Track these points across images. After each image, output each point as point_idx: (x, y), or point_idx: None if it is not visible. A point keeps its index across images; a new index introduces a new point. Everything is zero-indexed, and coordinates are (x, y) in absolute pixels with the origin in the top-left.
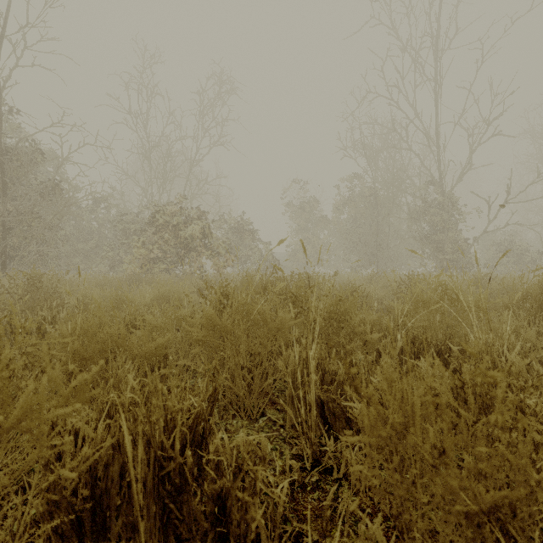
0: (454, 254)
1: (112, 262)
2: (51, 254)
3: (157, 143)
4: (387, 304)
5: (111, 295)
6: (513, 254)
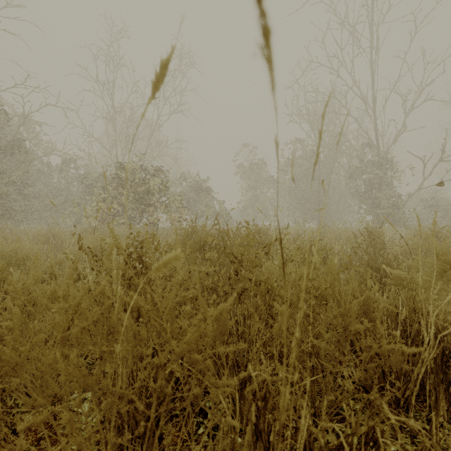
0: (390, 208)
1: (78, 216)
2: (18, 208)
3: (121, 110)
4: (341, 258)
5: (5, 253)
6: (441, 210)
